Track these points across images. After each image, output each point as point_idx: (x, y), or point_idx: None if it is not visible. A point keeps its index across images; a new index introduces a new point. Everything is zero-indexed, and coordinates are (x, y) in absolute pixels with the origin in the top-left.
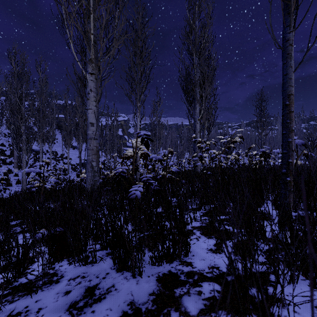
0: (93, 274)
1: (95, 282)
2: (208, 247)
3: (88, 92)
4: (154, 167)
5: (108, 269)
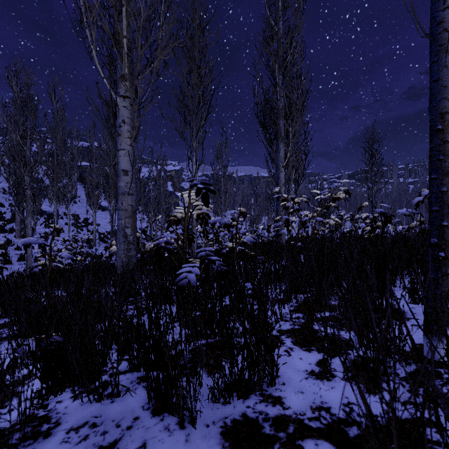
0: (111, 420)
1: (114, 436)
2: (307, 368)
3: (119, 124)
4: (217, 237)
5: (137, 410)
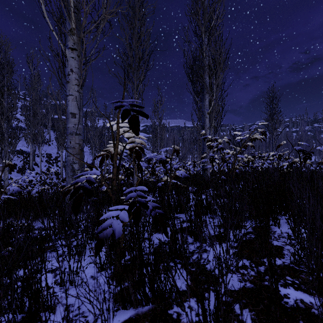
0: None
1: None
2: None
3: (68, 73)
4: (154, 171)
5: None
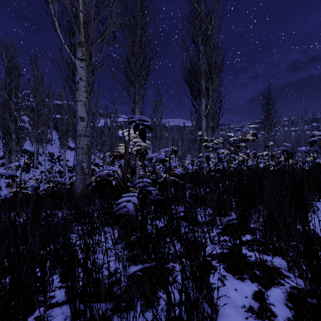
0: None
1: None
2: (244, 302)
3: (77, 81)
4: (154, 169)
5: None
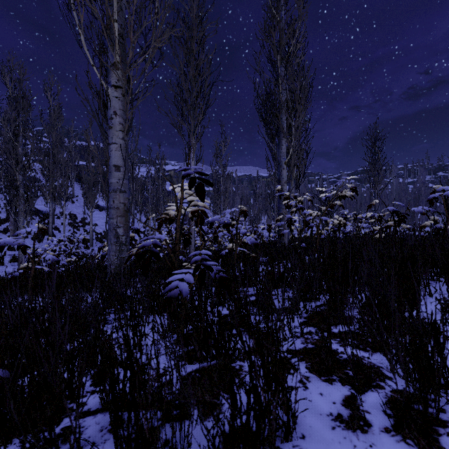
0: None
1: None
2: (331, 409)
3: (110, 116)
4: (216, 237)
5: None
